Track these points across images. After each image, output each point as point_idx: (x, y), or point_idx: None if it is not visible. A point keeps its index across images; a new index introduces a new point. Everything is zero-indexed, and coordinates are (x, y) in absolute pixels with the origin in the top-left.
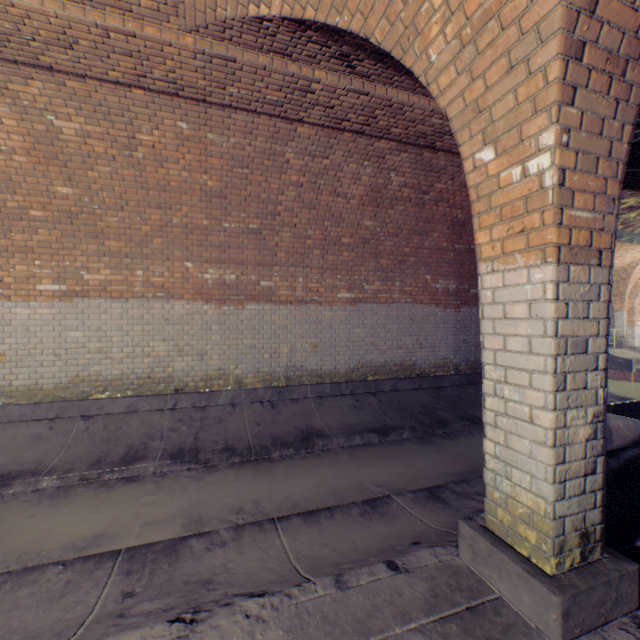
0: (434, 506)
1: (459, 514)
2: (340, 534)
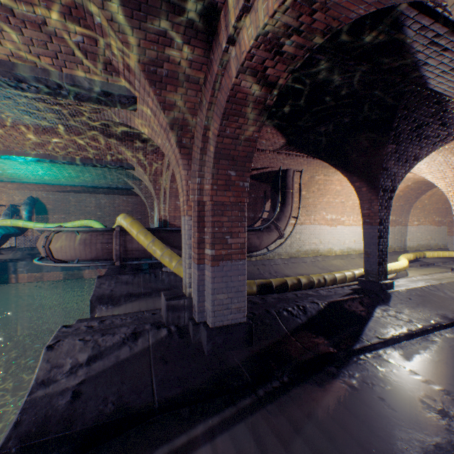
0: (420, 316)
1: (407, 311)
2: (440, 308)
